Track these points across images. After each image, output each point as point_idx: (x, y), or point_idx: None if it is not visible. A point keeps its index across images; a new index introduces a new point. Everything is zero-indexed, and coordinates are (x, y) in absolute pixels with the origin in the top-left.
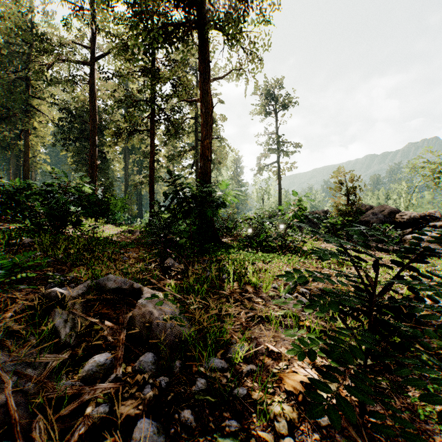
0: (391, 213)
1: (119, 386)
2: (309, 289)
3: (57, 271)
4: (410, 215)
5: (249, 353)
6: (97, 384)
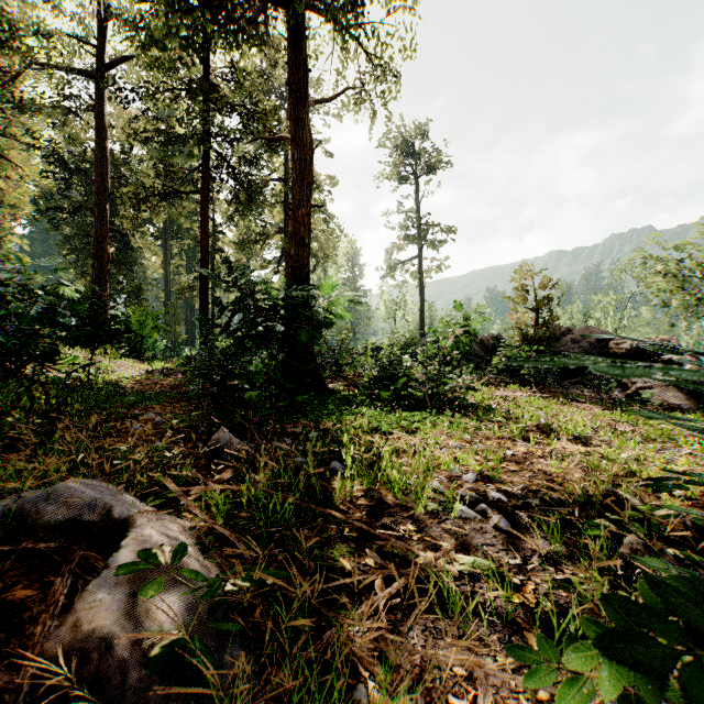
0: (602, 340)
1: None
2: (503, 489)
3: None
4: (632, 344)
5: None
6: None
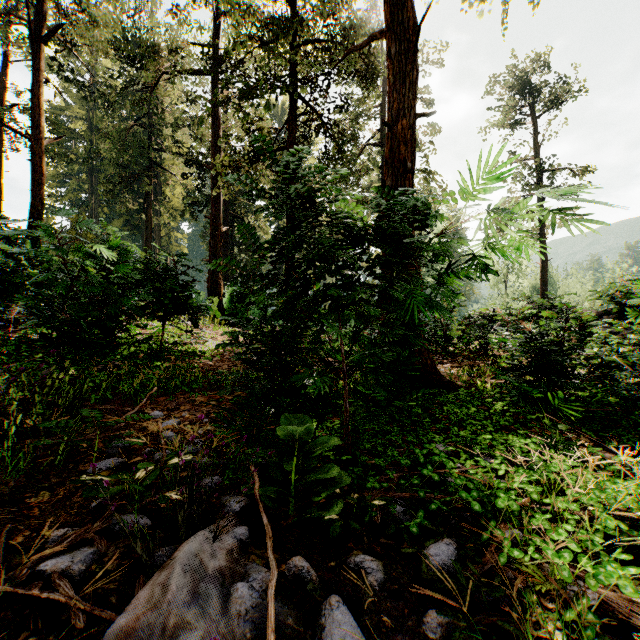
0: None
1: None
2: None
3: None
4: None
5: None
6: None
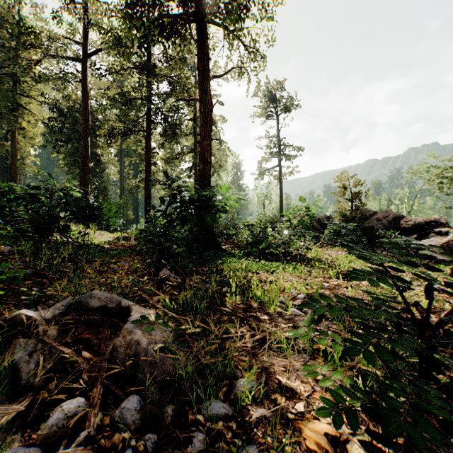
0: (396, 219)
1: (90, 450)
2: None
3: (36, 285)
4: (415, 221)
5: (258, 392)
6: (61, 446)
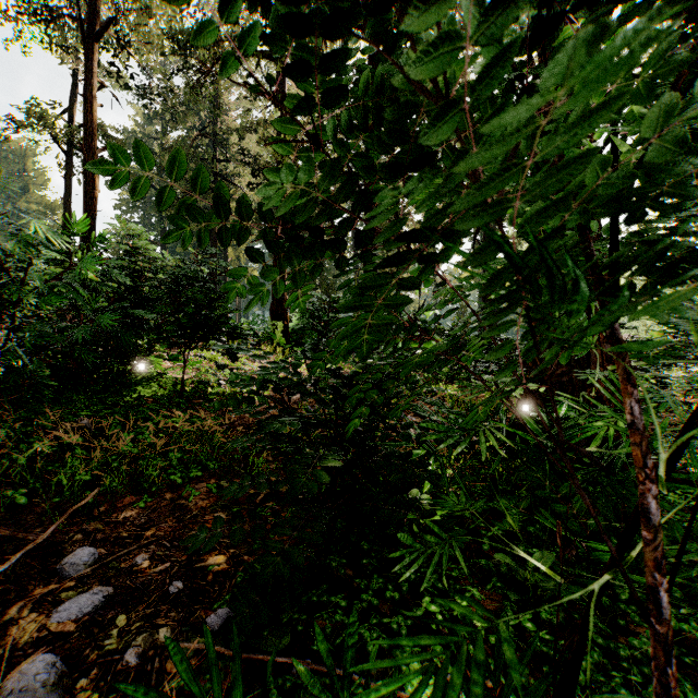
0: None
1: None
2: None
3: None
4: None
5: None
6: None
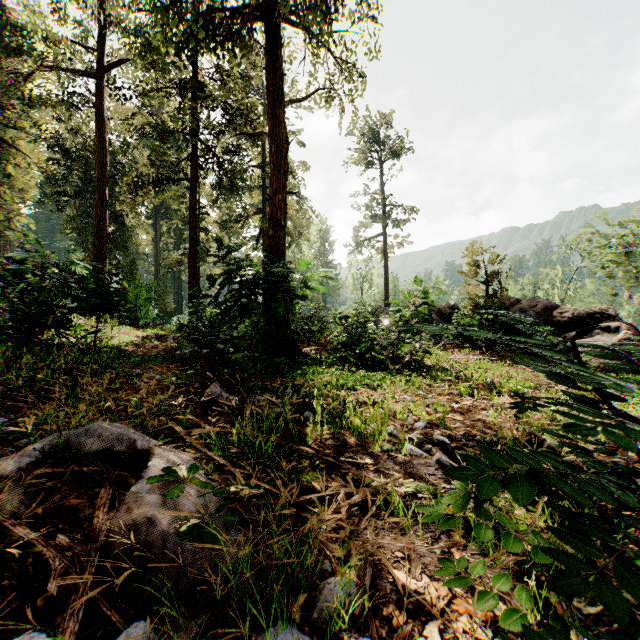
0: (547, 310)
1: None
2: (447, 434)
3: (7, 412)
4: (573, 313)
5: (360, 603)
6: None
